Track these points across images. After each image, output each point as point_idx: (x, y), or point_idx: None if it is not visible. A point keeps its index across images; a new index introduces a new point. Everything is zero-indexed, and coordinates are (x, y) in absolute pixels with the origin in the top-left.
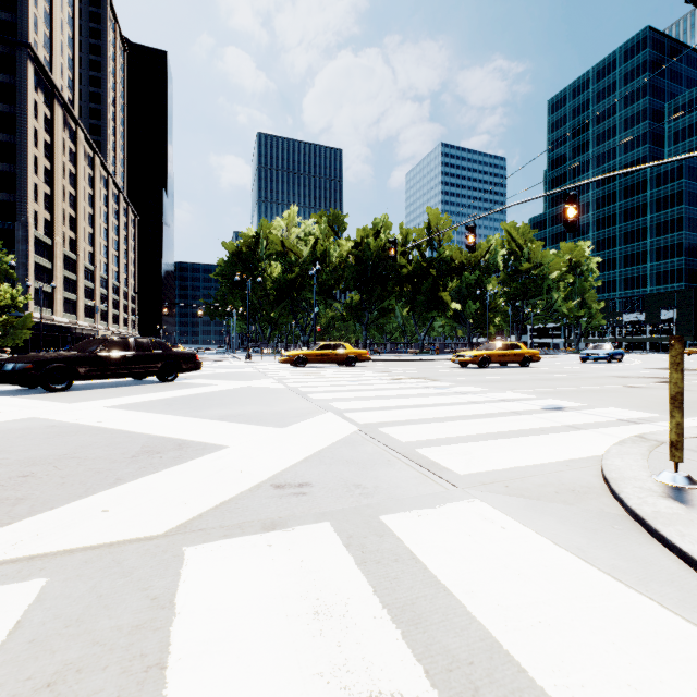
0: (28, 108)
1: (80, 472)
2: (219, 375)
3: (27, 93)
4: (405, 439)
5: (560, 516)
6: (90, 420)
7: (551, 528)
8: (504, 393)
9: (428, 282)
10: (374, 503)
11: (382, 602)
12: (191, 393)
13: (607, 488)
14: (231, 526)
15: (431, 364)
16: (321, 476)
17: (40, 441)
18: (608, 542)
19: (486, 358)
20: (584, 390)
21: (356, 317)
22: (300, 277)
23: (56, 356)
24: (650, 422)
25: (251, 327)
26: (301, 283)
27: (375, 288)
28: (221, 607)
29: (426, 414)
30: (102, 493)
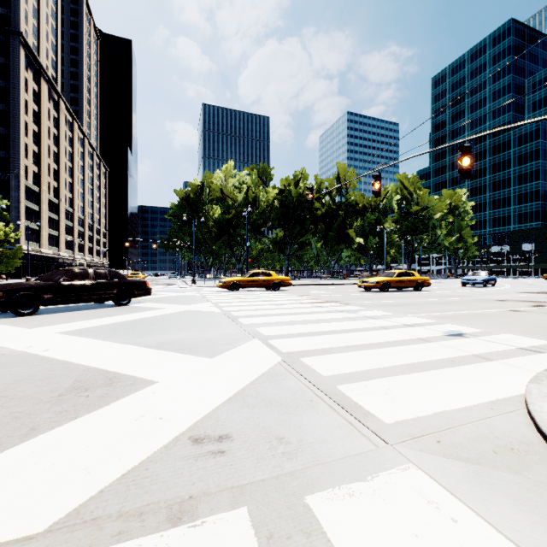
0: (20, 83)
1: None
2: (167, 298)
3: (19, 71)
4: (326, 372)
5: (513, 495)
6: (38, 348)
7: (510, 519)
8: (407, 318)
9: (338, 221)
10: (298, 470)
11: None
12: (138, 318)
13: (546, 445)
14: (130, 514)
15: (341, 288)
16: (243, 424)
17: None
18: None
19: (386, 284)
20: (474, 314)
21: (280, 249)
22: (235, 217)
23: (24, 285)
24: None
25: (195, 257)
26: (236, 222)
27: (295, 226)
28: None
29: (342, 341)
30: (3, 454)
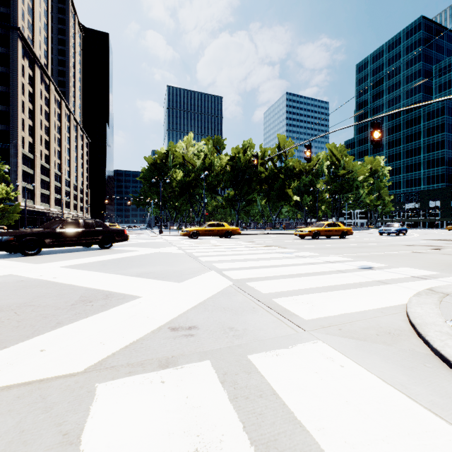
0: (18, 69)
1: (32, 317)
2: (140, 244)
3: (17, 59)
4: (265, 291)
5: (383, 355)
6: (48, 277)
7: (378, 366)
8: (331, 257)
9: (278, 183)
10: (243, 344)
11: (250, 438)
12: (120, 257)
13: (414, 331)
14: (135, 364)
15: (281, 236)
16: (205, 320)
17: (10, 292)
18: (423, 379)
19: (317, 233)
20: (384, 254)
21: (231, 205)
22: (194, 179)
23: (29, 232)
24: (434, 278)
25: (162, 212)
26: (195, 183)
27: (243, 186)
28: (118, 444)
29: (279, 272)
30: (44, 335)
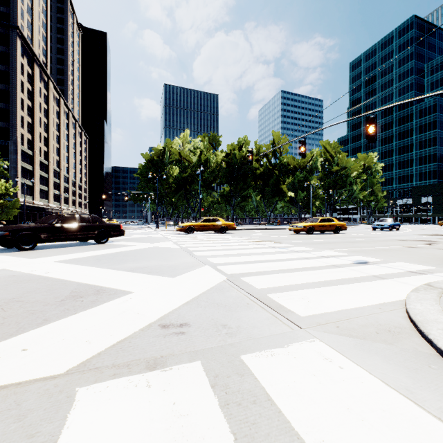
0: (17, 67)
1: (19, 313)
2: (136, 239)
3: (16, 58)
4: (260, 286)
5: (384, 355)
6: (41, 271)
7: (380, 368)
8: (326, 252)
9: (273, 179)
10: (236, 342)
11: None
12: (115, 251)
13: (414, 328)
14: (121, 365)
15: (275, 231)
16: (197, 317)
17: (0, 287)
18: (430, 383)
19: (311, 228)
20: (379, 249)
21: (227, 201)
22: (190, 175)
23: (25, 227)
24: (431, 273)
25: (159, 207)
26: (191, 179)
27: (239, 182)
28: None
29: (273, 267)
30: (28, 333)
